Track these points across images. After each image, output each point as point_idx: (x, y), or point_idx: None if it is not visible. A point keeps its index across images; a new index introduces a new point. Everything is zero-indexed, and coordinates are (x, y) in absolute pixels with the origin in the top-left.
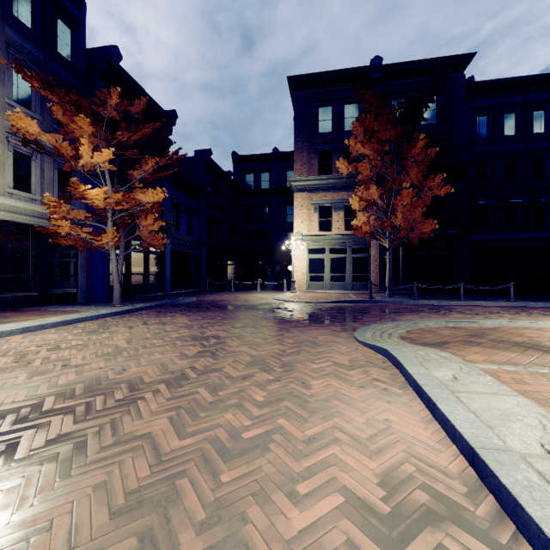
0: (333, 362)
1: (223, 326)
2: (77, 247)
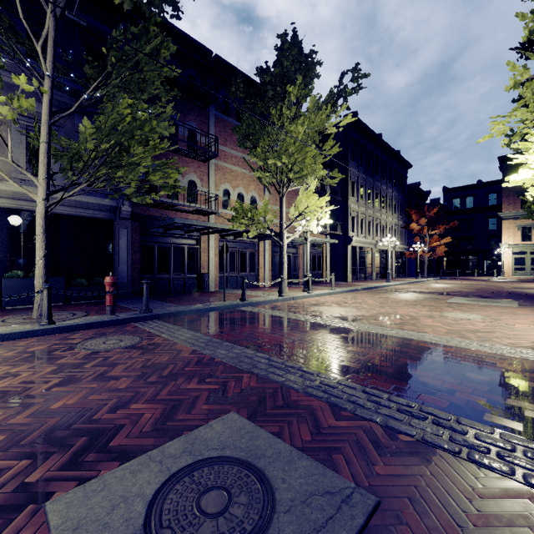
0: (529, 284)
1: (487, 281)
2: (406, 257)
